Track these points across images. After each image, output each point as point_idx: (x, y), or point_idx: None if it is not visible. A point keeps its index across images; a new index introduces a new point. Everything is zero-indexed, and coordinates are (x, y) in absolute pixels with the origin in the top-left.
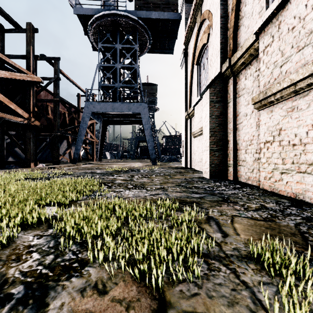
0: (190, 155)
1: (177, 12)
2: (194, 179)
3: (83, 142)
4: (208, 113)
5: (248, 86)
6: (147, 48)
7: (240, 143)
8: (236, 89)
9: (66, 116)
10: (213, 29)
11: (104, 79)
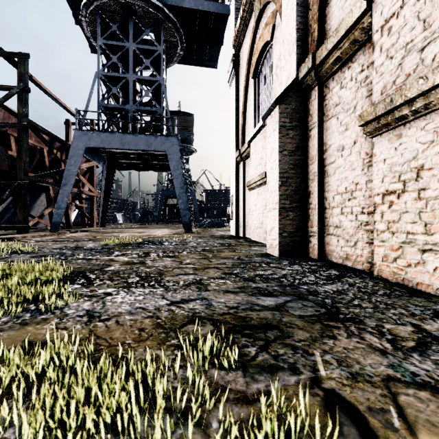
0: (244, 217)
1: (223, 3)
2: (254, 258)
3: (76, 197)
4: (277, 146)
5: (347, 98)
6: (178, 56)
7: (330, 197)
8: (324, 106)
9: (45, 154)
10: (283, 9)
11: (108, 97)
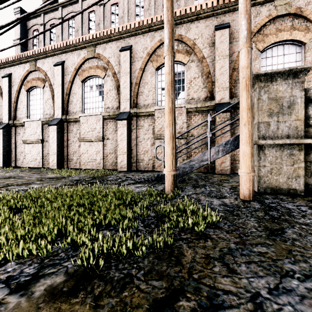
0: None
1: None
2: None
3: None
4: (2, 139)
5: (21, 134)
6: None
7: (18, 152)
8: (16, 132)
9: None
10: (4, 100)
11: None
